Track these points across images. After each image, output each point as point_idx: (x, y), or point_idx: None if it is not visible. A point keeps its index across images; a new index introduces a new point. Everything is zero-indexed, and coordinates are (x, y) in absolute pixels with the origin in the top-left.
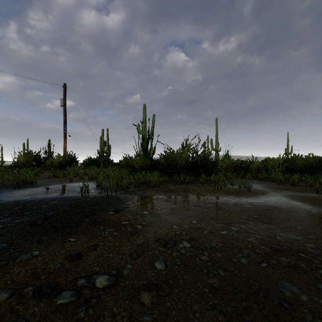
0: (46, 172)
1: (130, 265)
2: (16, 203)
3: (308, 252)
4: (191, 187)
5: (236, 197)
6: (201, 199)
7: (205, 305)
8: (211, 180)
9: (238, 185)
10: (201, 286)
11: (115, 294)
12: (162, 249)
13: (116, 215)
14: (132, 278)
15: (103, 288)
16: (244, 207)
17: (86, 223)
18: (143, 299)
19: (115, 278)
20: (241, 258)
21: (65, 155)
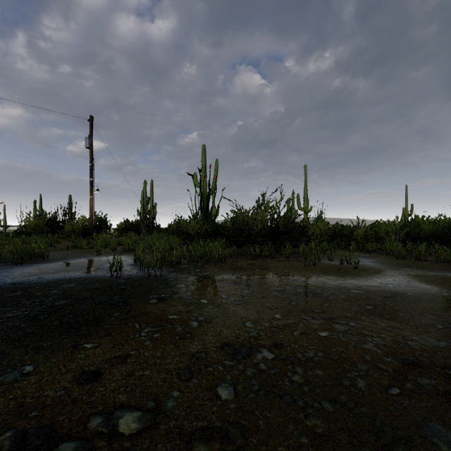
0: (64, 241)
1: (177, 392)
2: (14, 286)
3: None
4: (271, 263)
5: (338, 278)
6: (286, 281)
7: None
8: (299, 253)
9: (338, 260)
10: (295, 431)
11: (150, 447)
12: (230, 362)
13: (160, 305)
14: (179, 416)
15: (130, 435)
16: (350, 292)
17: (114, 318)
18: None
19: (152, 417)
20: (357, 379)
21: (92, 217)
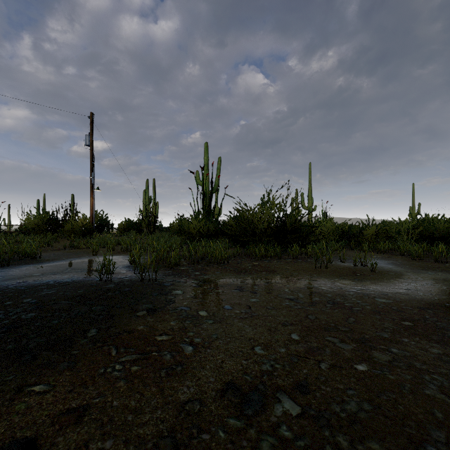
0: (63, 240)
1: None
2: None
3: None
4: (278, 265)
5: (356, 283)
6: (298, 286)
7: None
8: (307, 254)
9: (350, 261)
10: None
11: None
12: (235, 422)
13: (149, 318)
14: None
15: None
16: (377, 302)
17: (87, 338)
18: None
19: None
20: None
21: (92, 216)
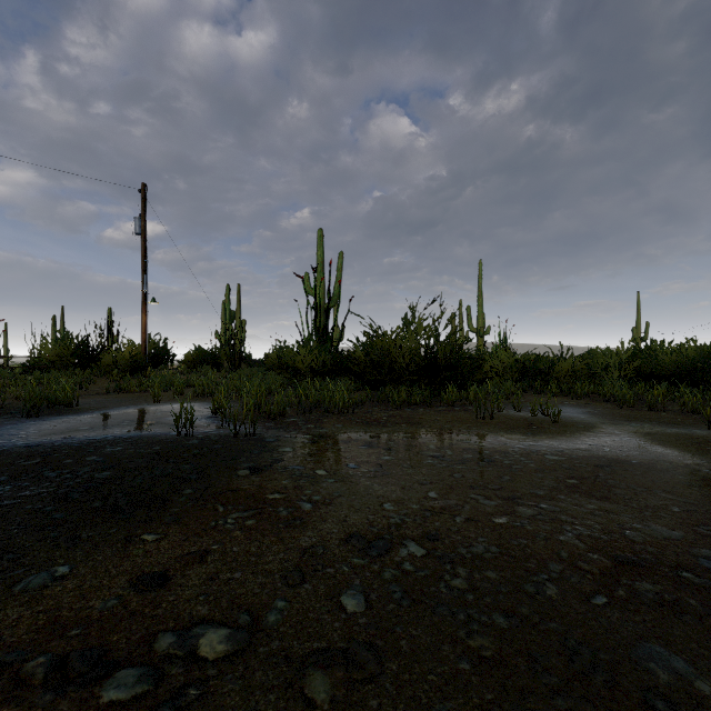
0: (101, 380)
1: (283, 602)
2: (28, 450)
3: (701, 568)
4: (425, 415)
5: (527, 438)
6: (447, 442)
7: (462, 705)
8: (469, 399)
9: (529, 409)
10: (452, 654)
11: (245, 675)
12: (359, 561)
13: (254, 478)
14: (286, 634)
15: (216, 660)
16: (545, 459)
17: (185, 497)
18: (312, 689)
19: (246, 635)
20: (546, 583)
21: (145, 342)
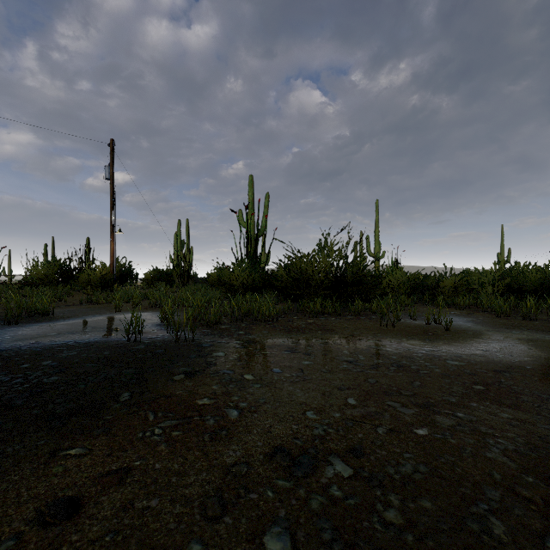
0: (78, 294)
1: (198, 546)
2: None
3: None
4: (337, 323)
5: (426, 344)
6: (358, 347)
7: None
8: (372, 310)
9: (422, 318)
10: None
11: None
12: (284, 483)
13: (187, 382)
14: None
15: None
16: (448, 364)
17: (120, 403)
18: None
19: None
20: (489, 517)
21: (113, 264)
